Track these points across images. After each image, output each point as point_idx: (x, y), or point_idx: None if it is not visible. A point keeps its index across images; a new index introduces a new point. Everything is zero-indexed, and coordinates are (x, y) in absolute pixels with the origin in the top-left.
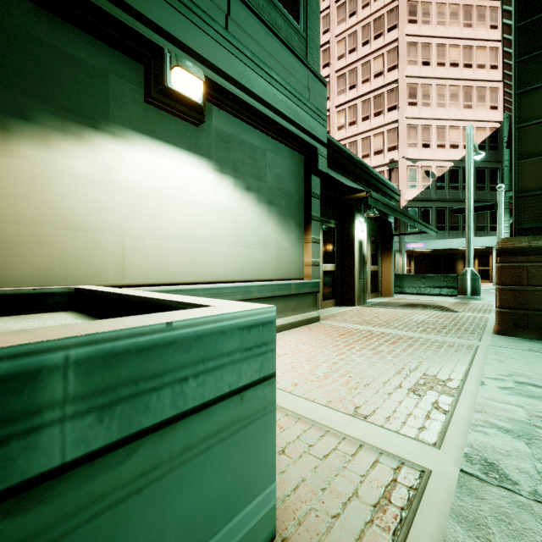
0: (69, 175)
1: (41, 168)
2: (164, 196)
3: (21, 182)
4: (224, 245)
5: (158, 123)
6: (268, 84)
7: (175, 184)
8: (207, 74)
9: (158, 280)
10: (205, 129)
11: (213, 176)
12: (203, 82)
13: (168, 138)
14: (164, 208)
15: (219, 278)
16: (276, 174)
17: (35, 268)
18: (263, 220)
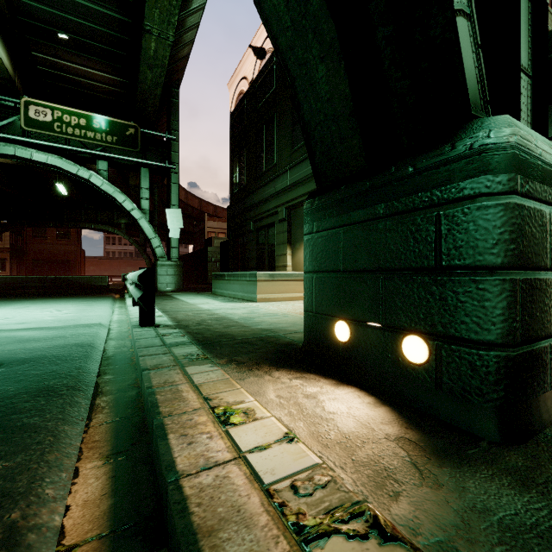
0: None
1: None
2: None
3: None
4: None
5: None
6: None
7: None
8: None
9: None
10: None
11: None
12: None
13: None
14: None
15: None
16: None
17: None
18: None
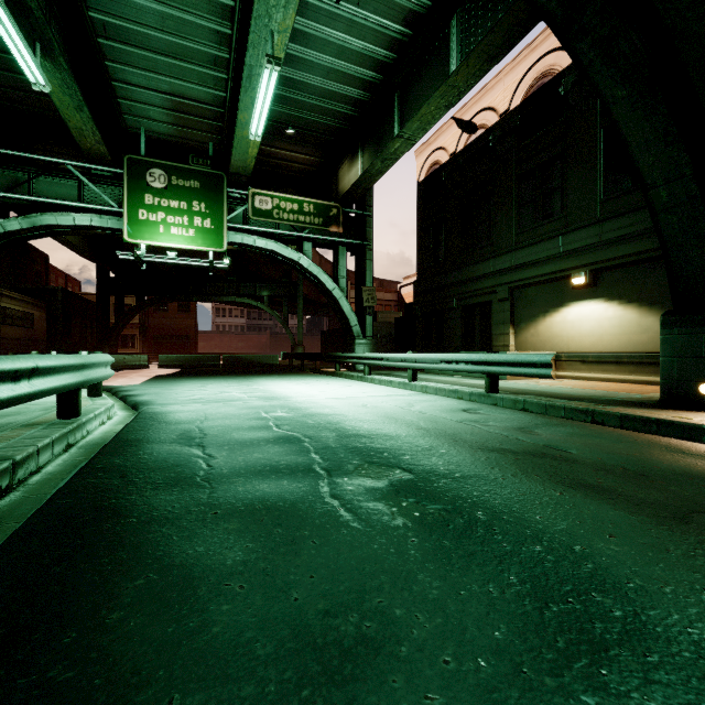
0: (555, 322)
1: (550, 323)
2: (582, 320)
3: (547, 327)
4: (612, 335)
5: (580, 294)
6: (630, 243)
7: (586, 314)
8: (590, 269)
9: (580, 351)
10: (600, 286)
11: (605, 304)
12: (582, 277)
13: (583, 298)
14: (582, 325)
15: (609, 351)
16: (658, 283)
17: (549, 348)
18: (644, 316)
